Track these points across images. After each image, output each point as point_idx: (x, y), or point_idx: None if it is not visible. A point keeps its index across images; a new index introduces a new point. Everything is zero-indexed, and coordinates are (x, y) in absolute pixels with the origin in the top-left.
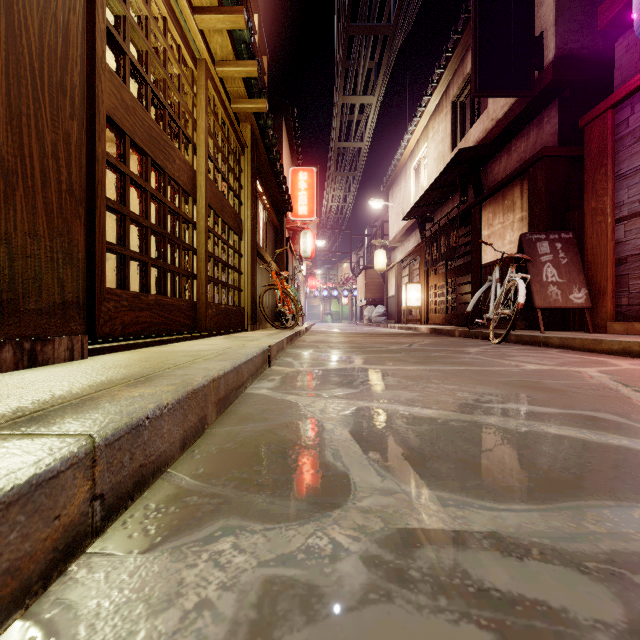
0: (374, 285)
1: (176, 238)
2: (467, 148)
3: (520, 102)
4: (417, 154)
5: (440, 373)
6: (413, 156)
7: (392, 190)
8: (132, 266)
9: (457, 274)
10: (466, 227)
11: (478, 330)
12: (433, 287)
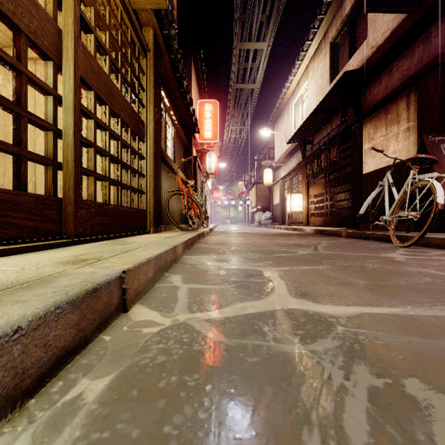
0: (263, 196)
1: (7, 100)
2: (351, 71)
3: (405, 22)
4: (298, 92)
5: None
6: (295, 94)
7: (277, 123)
8: (37, 169)
9: (336, 184)
10: (342, 145)
11: (368, 232)
12: (312, 196)
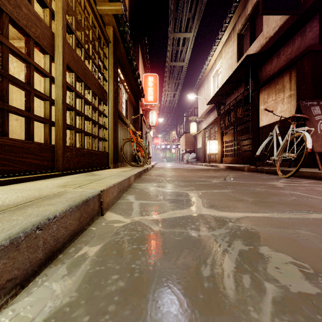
0: (190, 142)
1: (22, 82)
2: (251, 54)
3: (288, 21)
4: (215, 68)
5: (321, 232)
6: (212, 69)
7: (199, 90)
8: None
9: (241, 134)
10: (246, 106)
11: (262, 167)
12: (224, 142)
